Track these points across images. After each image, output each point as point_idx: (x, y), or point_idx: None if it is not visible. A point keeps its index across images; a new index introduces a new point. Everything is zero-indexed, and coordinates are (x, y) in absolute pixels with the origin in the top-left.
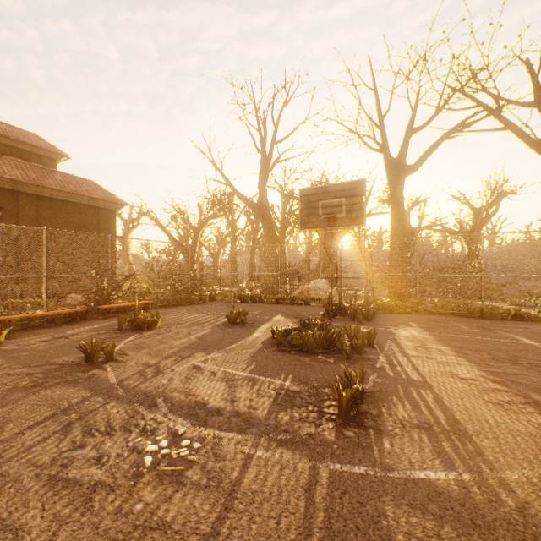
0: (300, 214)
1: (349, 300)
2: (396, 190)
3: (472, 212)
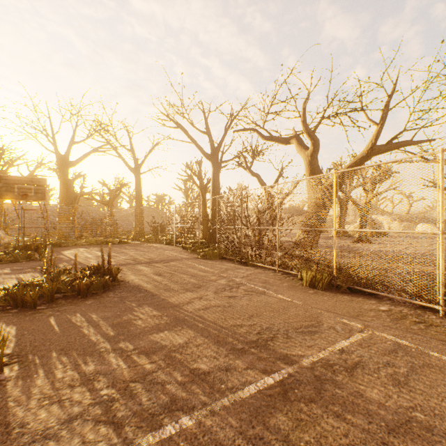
0: (0, 189)
1: (33, 241)
2: (63, 175)
3: (109, 191)
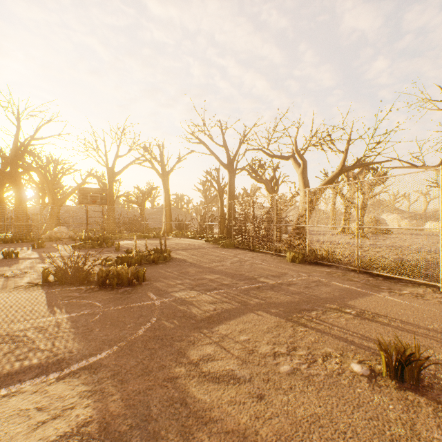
0: (79, 197)
1: (94, 234)
2: (111, 184)
3: (142, 195)
